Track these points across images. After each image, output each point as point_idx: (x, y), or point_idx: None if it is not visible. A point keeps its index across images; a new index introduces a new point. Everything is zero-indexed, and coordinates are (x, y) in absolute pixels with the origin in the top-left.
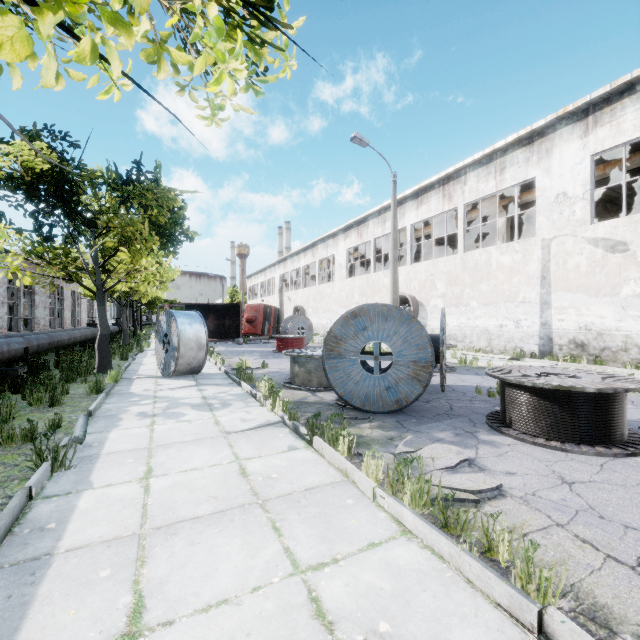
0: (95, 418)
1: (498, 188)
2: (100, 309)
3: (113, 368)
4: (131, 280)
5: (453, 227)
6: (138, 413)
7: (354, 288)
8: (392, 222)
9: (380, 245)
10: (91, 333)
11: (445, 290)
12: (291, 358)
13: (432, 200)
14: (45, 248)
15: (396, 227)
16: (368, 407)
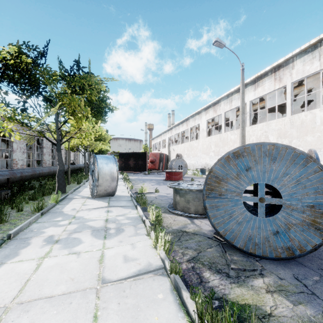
0: (11, 241)
1: (322, 66)
2: (58, 154)
3: (69, 189)
4: (77, 137)
5: (275, 104)
6: (47, 237)
7: (211, 142)
8: (241, 96)
9: (227, 117)
10: (67, 168)
11: (276, 141)
12: (174, 189)
13: (266, 83)
14: (22, 116)
15: (244, 99)
16: (252, 250)
